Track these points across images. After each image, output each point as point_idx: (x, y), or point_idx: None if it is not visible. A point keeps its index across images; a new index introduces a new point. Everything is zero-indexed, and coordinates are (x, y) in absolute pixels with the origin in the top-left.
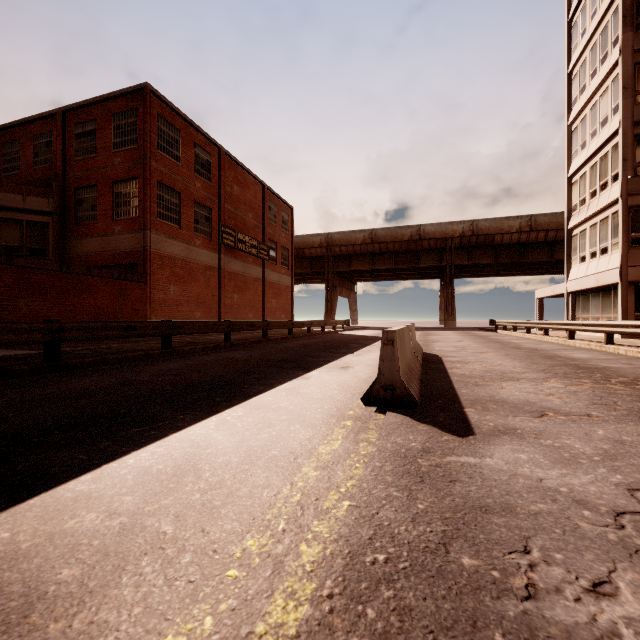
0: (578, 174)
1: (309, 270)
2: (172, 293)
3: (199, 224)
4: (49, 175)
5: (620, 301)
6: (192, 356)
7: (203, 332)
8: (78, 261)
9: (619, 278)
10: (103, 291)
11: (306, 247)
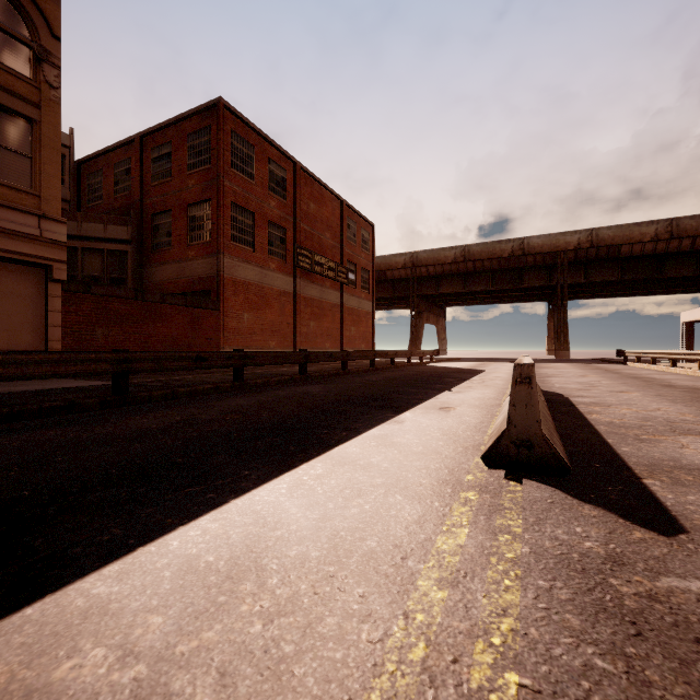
0: None
1: (391, 294)
2: (246, 321)
3: (273, 246)
4: (128, 203)
5: None
6: (265, 390)
7: (277, 363)
8: (154, 289)
9: None
10: (177, 319)
11: (388, 269)
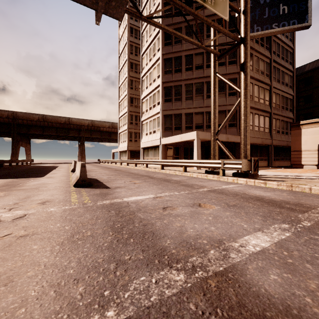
0: (121, 118)
1: None
2: None
3: None
4: None
5: (127, 155)
6: None
7: None
8: None
9: (127, 149)
10: None
11: None
